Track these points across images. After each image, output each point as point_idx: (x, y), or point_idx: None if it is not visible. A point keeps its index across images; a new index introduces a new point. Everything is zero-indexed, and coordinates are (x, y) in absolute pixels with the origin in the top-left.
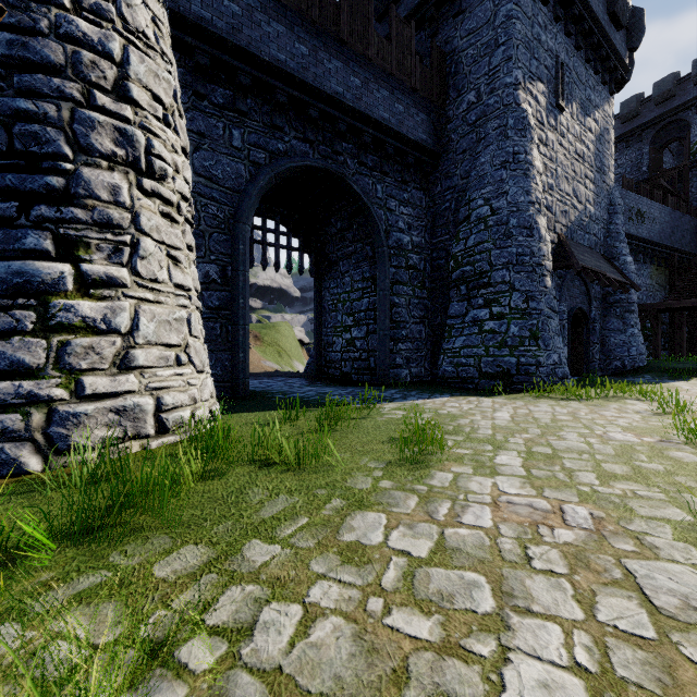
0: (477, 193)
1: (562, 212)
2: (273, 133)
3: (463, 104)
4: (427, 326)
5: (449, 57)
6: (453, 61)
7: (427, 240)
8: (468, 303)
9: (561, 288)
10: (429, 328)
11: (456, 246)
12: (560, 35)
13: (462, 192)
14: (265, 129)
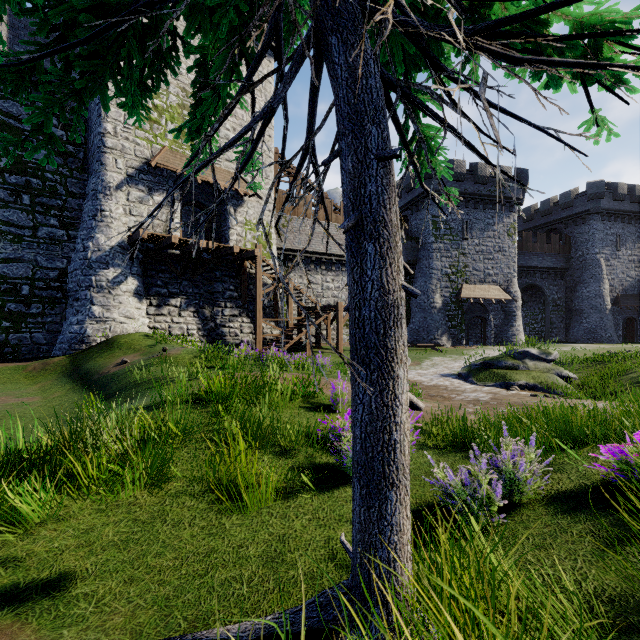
0: (582, 285)
1: (619, 285)
2: (518, 279)
3: (577, 254)
4: (563, 323)
5: (572, 237)
6: (573, 239)
7: (563, 295)
8: (579, 318)
9: (619, 311)
10: (564, 324)
11: (574, 300)
12: (618, 225)
13: (577, 282)
14: (517, 279)
